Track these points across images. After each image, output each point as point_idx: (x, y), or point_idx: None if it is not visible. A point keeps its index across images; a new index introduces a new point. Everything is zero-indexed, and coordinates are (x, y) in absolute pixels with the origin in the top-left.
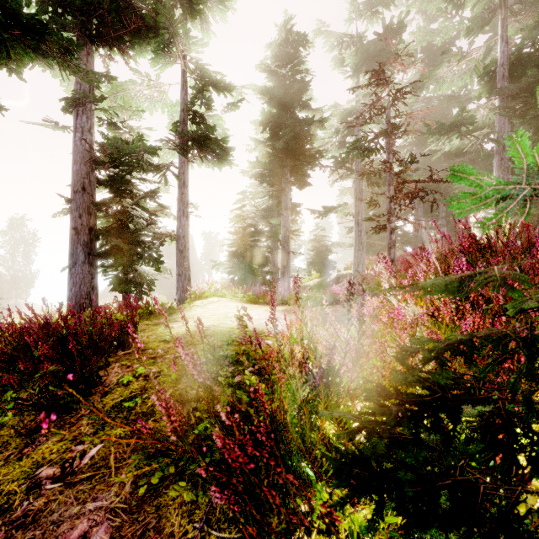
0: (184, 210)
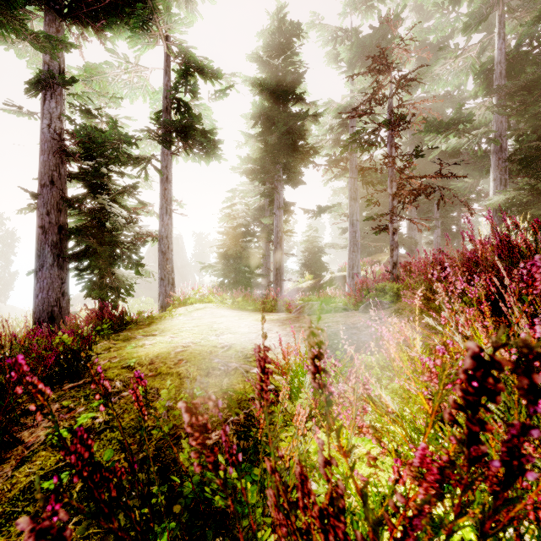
0: (166, 208)
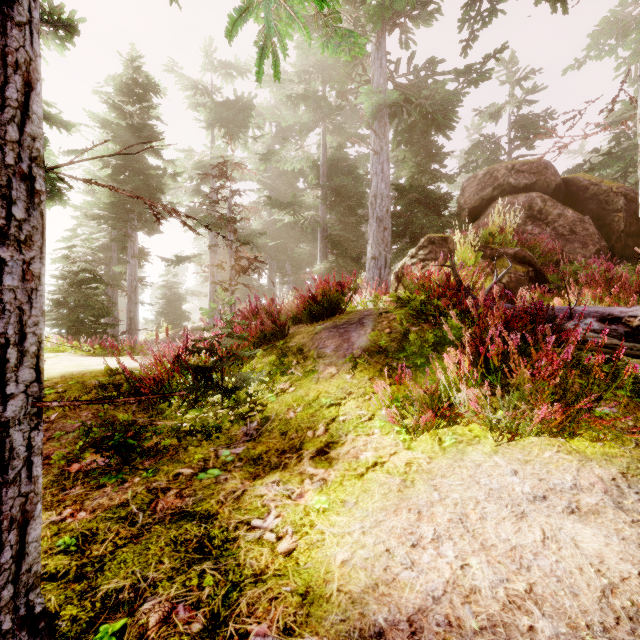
0: None
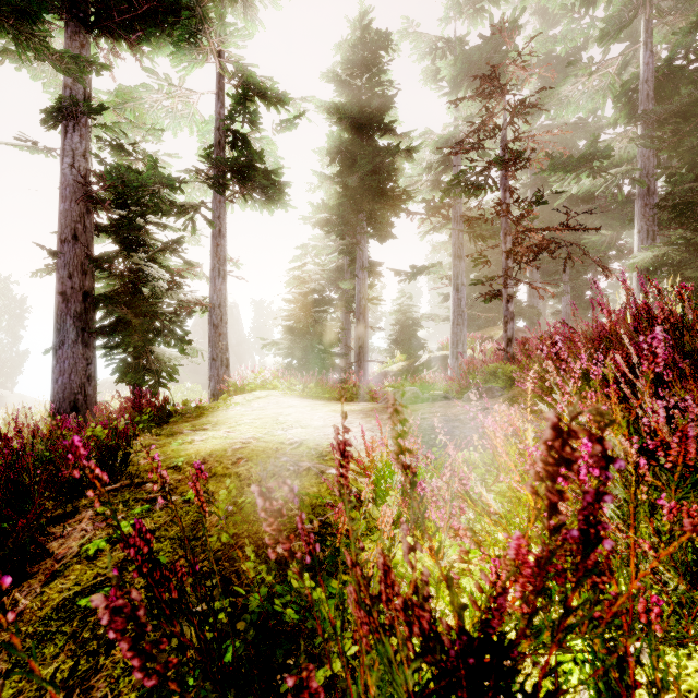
0: (219, 269)
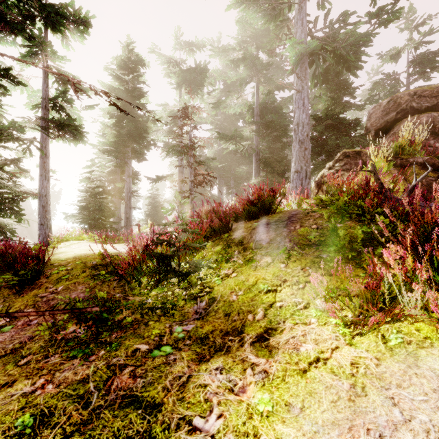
0: (45, 175)
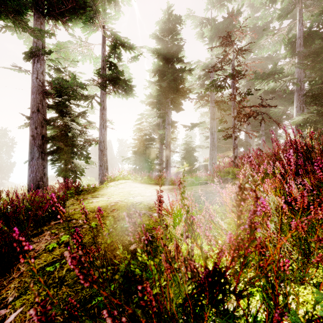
0: (103, 125)
